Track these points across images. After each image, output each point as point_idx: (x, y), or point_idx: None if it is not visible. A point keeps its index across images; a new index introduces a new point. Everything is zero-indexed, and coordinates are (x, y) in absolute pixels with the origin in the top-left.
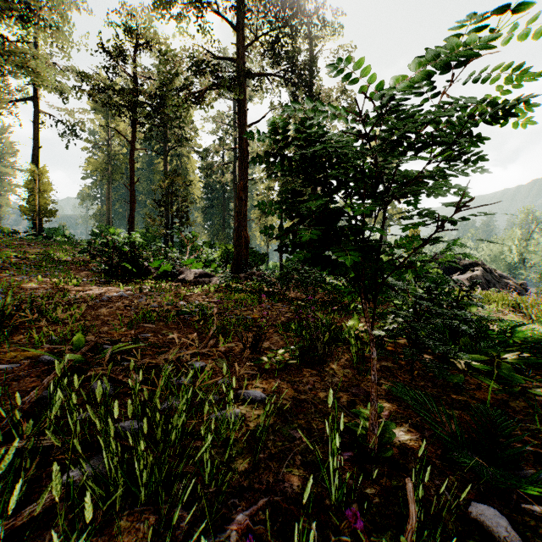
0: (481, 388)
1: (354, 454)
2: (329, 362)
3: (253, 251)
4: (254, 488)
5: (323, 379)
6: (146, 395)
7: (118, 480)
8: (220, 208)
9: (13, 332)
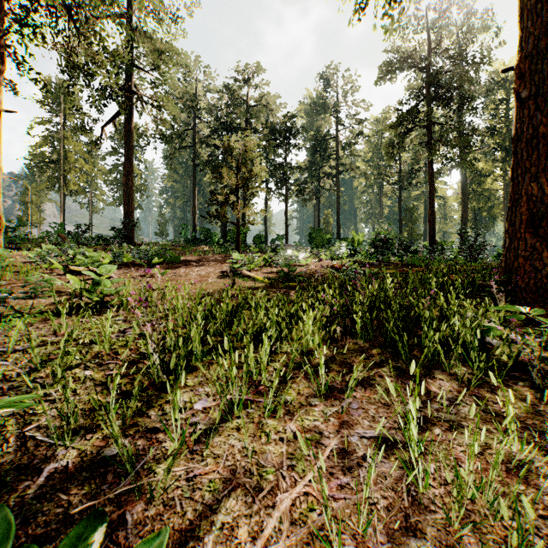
0: None
1: None
2: None
3: None
4: None
5: None
6: None
7: None
8: None
9: None
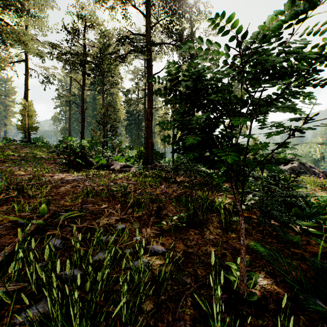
0: (310, 243)
1: (229, 296)
2: (206, 224)
3: (156, 152)
4: (158, 325)
5: (203, 237)
6: (82, 253)
7: (58, 320)
8: (136, 125)
9: (3, 203)
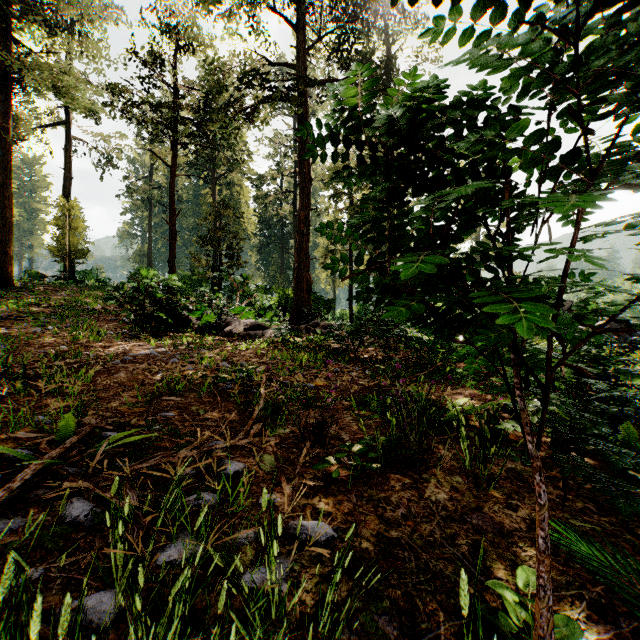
0: None
1: None
2: (427, 462)
3: (317, 297)
4: None
5: (421, 496)
6: (119, 559)
7: None
8: (278, 246)
9: None
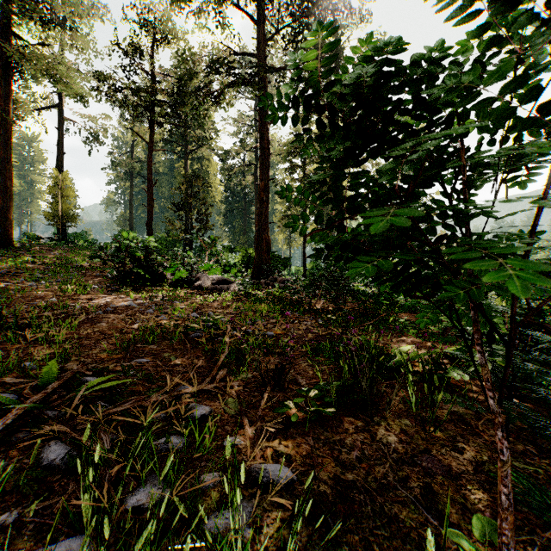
0: None
1: None
2: (377, 406)
3: (275, 256)
4: None
5: (373, 438)
6: (86, 510)
7: None
8: (241, 212)
9: None
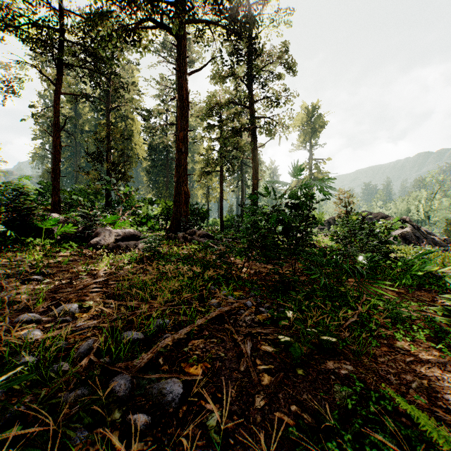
0: None
1: None
2: None
3: (194, 208)
4: None
5: None
6: None
7: None
8: (164, 169)
9: None
